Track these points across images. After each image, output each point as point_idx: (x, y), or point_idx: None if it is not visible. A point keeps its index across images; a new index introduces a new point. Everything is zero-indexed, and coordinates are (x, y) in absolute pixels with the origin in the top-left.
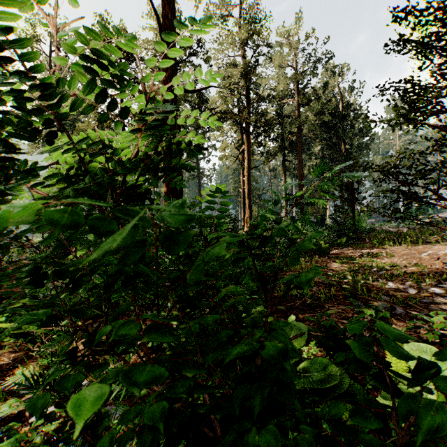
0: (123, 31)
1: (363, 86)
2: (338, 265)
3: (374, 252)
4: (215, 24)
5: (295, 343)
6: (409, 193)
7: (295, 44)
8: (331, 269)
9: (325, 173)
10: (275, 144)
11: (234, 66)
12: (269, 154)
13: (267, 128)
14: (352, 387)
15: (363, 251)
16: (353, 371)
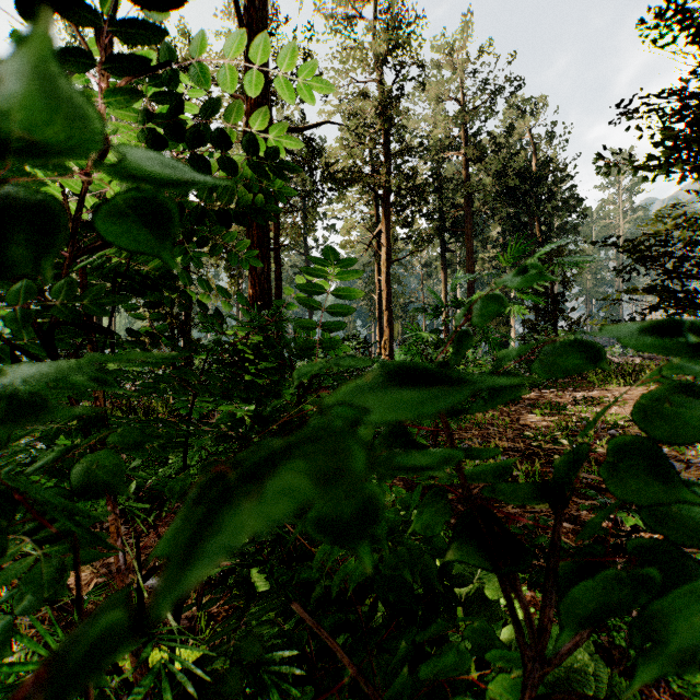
0: (184, 35)
1: (569, 133)
2: (537, 417)
3: (594, 396)
4: (334, 31)
5: (489, 587)
6: (682, 292)
7: (462, 64)
8: (527, 425)
9: (507, 271)
10: (430, 223)
11: (364, 97)
12: (420, 240)
13: (417, 198)
14: (611, 686)
15: (576, 394)
16: (599, 637)
